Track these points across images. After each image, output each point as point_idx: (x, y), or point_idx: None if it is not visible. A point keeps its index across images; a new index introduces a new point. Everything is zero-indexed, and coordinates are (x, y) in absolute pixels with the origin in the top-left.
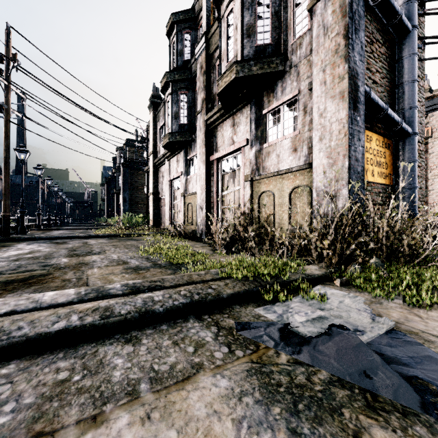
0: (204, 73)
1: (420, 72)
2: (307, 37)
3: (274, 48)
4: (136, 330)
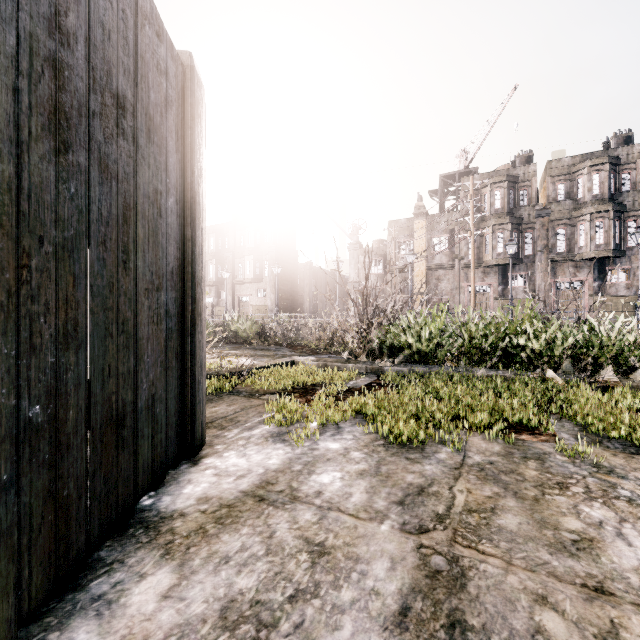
0: (547, 230)
1: None
2: (636, 248)
3: (619, 246)
4: None
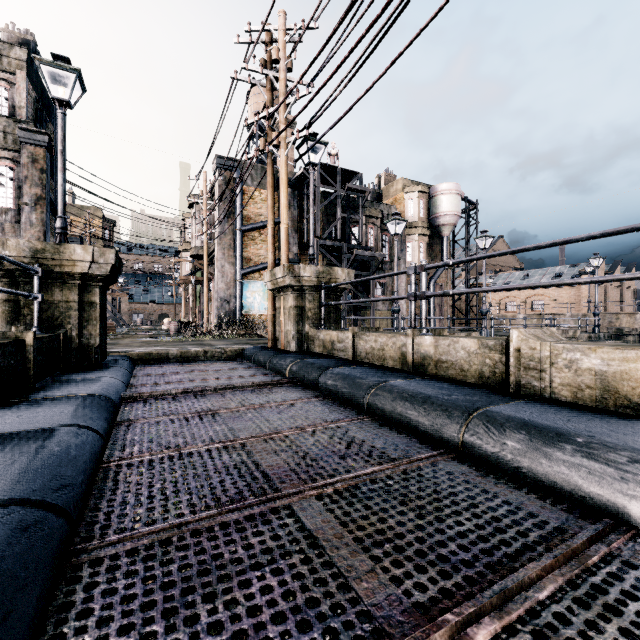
0: None
1: None
2: (13, 212)
3: None
4: None
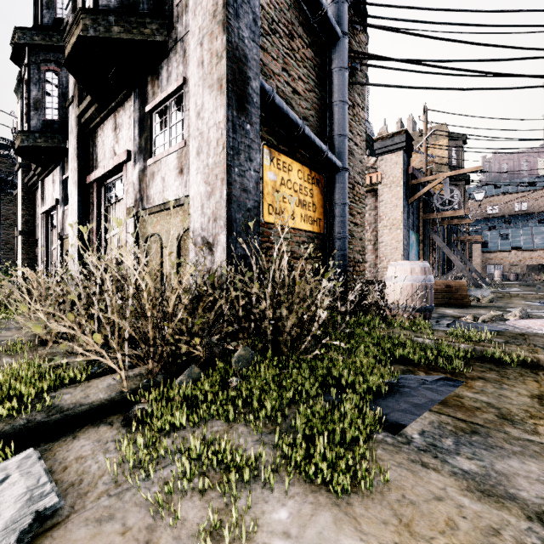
0: None
1: (360, 100)
2: None
3: (153, 6)
4: None
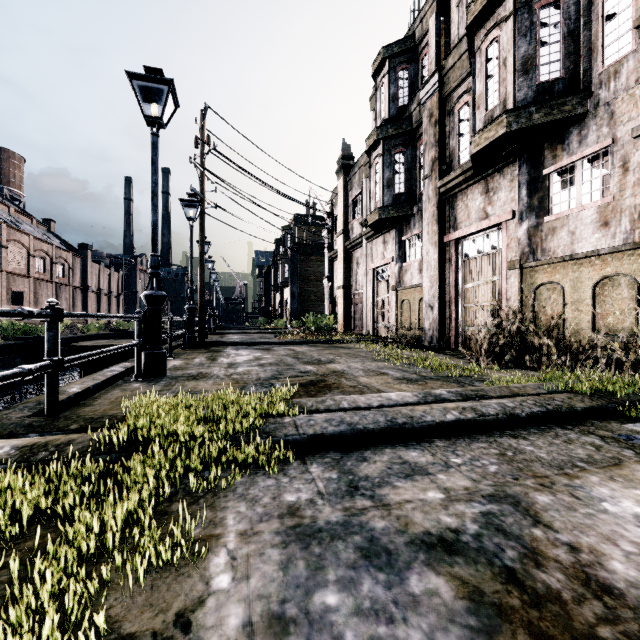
0: (435, 123)
1: None
2: (630, 62)
3: (568, 82)
4: (509, 430)
